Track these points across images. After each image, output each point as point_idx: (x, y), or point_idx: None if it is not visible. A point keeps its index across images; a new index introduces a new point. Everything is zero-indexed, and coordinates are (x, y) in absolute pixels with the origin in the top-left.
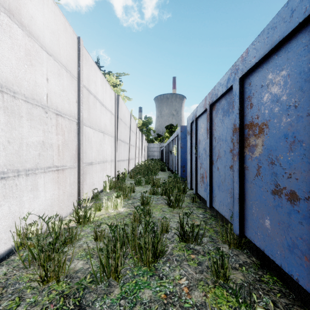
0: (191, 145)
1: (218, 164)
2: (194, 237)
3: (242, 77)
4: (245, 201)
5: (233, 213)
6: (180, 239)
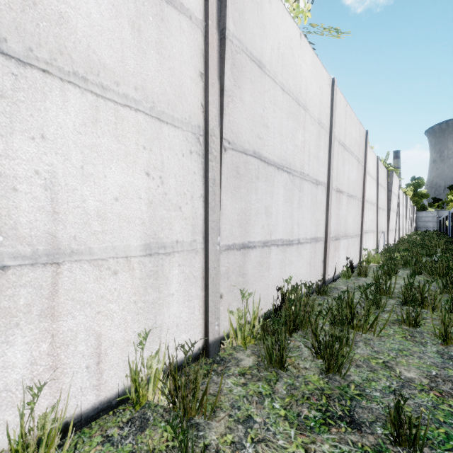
0: (451, 222)
1: None
2: None
3: None
4: None
5: None
6: None
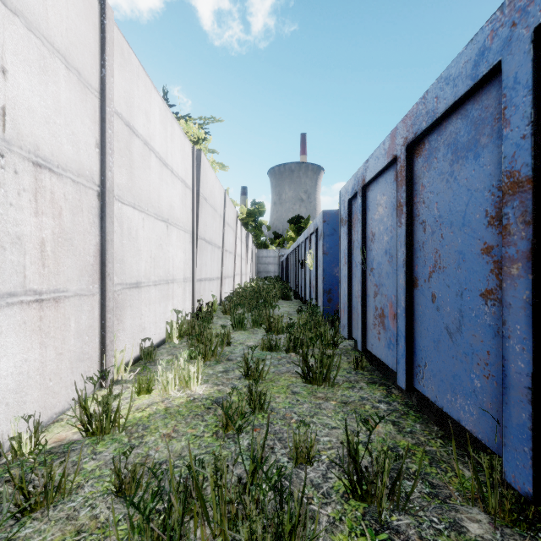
0: (349, 246)
1: (435, 286)
2: (390, 487)
3: None
4: None
5: (505, 426)
6: (350, 490)
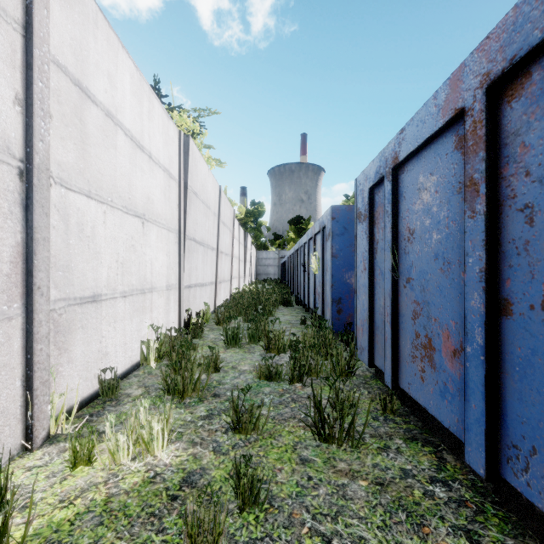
0: (370, 248)
1: None
2: None
3: None
4: None
5: None
6: None
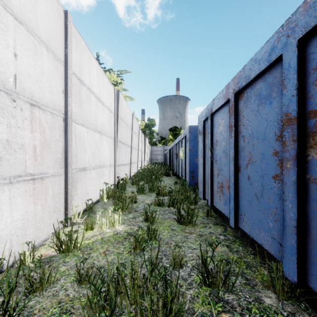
0: (203, 147)
1: (249, 171)
2: (224, 279)
3: (304, 36)
4: (310, 233)
5: (284, 247)
6: (202, 281)
